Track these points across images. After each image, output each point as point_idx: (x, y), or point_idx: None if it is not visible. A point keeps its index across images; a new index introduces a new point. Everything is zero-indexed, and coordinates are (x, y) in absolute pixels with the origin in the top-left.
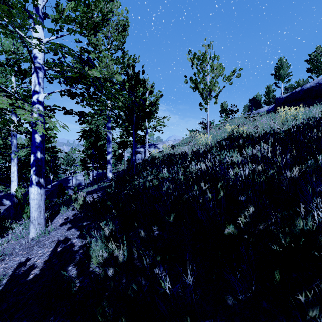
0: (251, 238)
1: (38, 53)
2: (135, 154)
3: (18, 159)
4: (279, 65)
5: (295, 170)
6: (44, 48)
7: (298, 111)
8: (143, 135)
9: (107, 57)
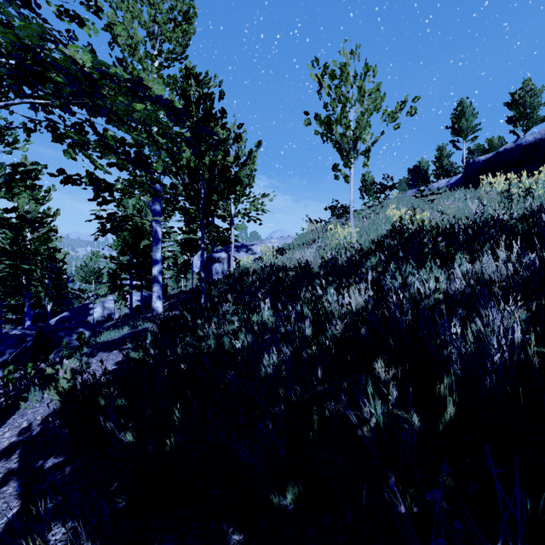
0: None
1: None
2: (211, 263)
3: None
4: (460, 111)
5: None
6: None
7: (535, 182)
8: (226, 228)
9: (151, 71)
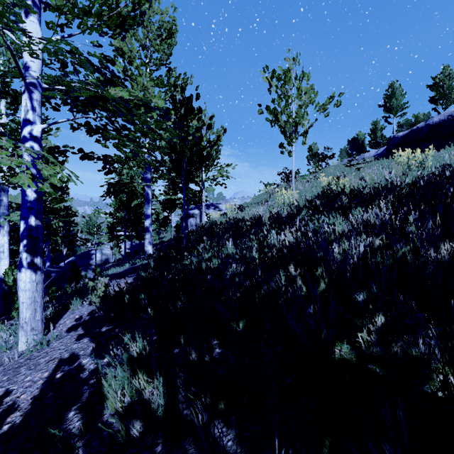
0: (381, 368)
1: (32, 61)
2: (187, 218)
3: (13, 225)
4: (391, 92)
5: (443, 248)
6: (42, 54)
7: (426, 156)
8: (198, 191)
9: (145, 76)
